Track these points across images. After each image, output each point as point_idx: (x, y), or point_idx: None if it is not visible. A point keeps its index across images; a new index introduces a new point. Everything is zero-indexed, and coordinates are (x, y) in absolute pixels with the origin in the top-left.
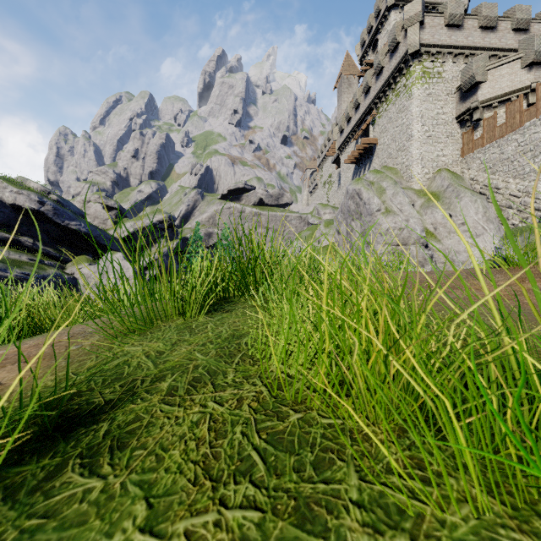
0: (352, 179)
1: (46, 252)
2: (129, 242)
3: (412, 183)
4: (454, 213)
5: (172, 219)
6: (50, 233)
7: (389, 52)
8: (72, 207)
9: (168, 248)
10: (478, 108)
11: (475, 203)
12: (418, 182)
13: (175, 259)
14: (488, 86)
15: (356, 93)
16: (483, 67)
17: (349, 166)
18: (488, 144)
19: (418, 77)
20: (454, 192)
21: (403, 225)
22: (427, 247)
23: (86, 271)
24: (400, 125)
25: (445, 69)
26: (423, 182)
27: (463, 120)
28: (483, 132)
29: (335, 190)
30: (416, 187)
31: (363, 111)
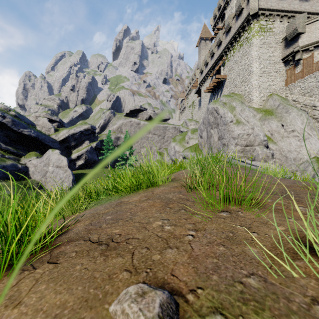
0: (209, 103)
1: (7, 149)
2: (65, 142)
3: (252, 104)
4: (285, 123)
5: (93, 128)
6: (10, 137)
7: (235, 16)
8: (26, 120)
9: (91, 146)
10: (299, 51)
11: (301, 116)
12: (256, 102)
13: (95, 154)
14: (306, 36)
15: (212, 46)
16: (303, 22)
17: (206, 95)
18: (306, 76)
19: (257, 31)
20: (284, 109)
21: (250, 131)
22: (267, 147)
23: (34, 162)
24: (243, 65)
25: (275, 26)
26: (260, 102)
27: (287, 60)
28: (303, 68)
29: (196, 111)
30: (255, 106)
31: (216, 57)
